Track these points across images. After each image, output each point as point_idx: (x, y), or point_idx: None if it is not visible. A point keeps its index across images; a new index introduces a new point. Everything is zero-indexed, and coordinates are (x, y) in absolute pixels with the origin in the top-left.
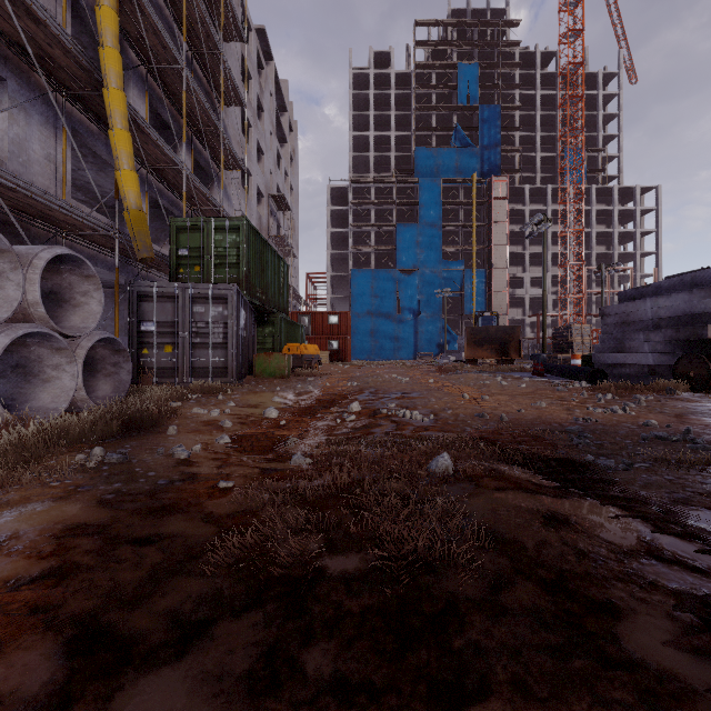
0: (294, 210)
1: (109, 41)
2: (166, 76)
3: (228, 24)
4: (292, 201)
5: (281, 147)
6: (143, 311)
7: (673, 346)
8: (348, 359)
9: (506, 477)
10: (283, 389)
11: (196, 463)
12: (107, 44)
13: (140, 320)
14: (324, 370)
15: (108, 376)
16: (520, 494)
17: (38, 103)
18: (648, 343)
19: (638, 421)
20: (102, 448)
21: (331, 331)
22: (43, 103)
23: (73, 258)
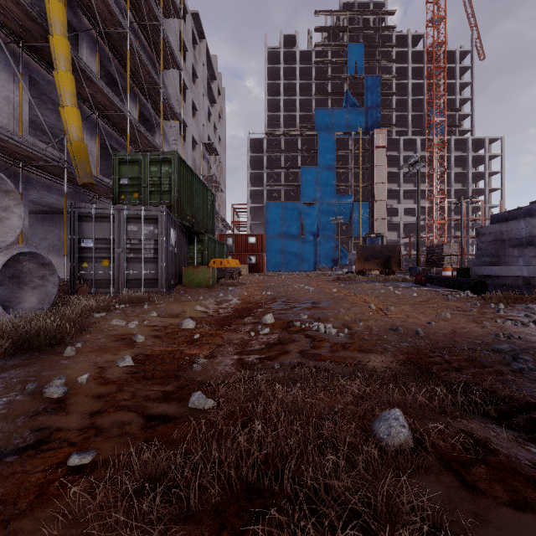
0: (222, 156)
1: None
2: (113, 39)
3: (167, 4)
4: (220, 149)
5: (212, 106)
6: (83, 230)
7: None
8: (263, 271)
9: (505, 461)
10: (206, 298)
11: (66, 408)
12: None
13: (80, 237)
14: (244, 280)
15: (35, 288)
16: None
17: None
18: (522, 258)
19: None
20: None
21: (250, 249)
22: (2, 52)
23: None
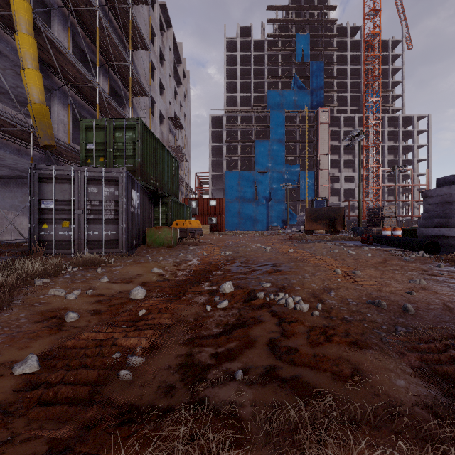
0: (187, 130)
1: None
2: (84, 17)
3: None
4: (185, 124)
5: (178, 87)
6: (43, 191)
7: None
8: (222, 230)
9: None
10: (166, 258)
11: None
12: None
13: (40, 199)
14: (205, 239)
15: None
16: None
17: None
18: None
19: None
20: None
21: (211, 211)
22: None
23: None
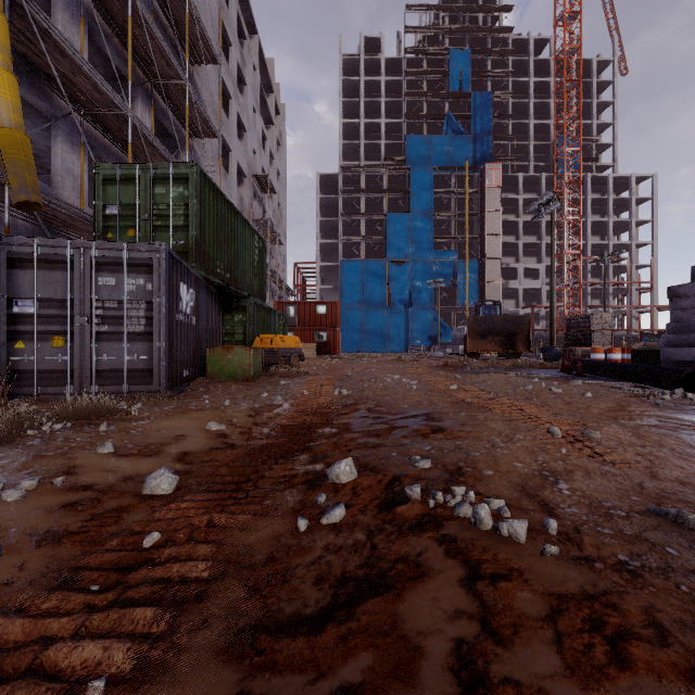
0: (281, 196)
1: None
2: (109, 1)
3: None
4: (279, 187)
5: (267, 129)
6: (17, 283)
7: None
8: (337, 352)
9: None
10: (237, 401)
11: None
12: None
13: (11, 297)
14: (309, 366)
15: None
16: None
17: None
18: None
19: None
20: None
21: (319, 322)
22: None
23: None
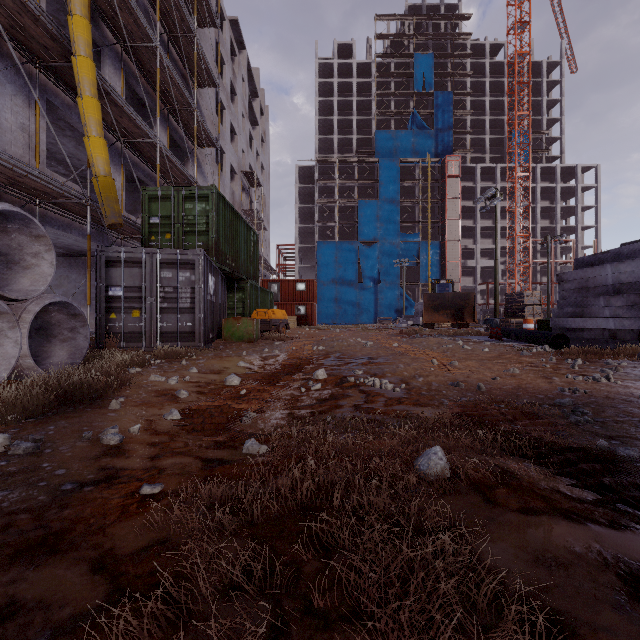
0: (265, 187)
1: (77, 10)
2: (141, 54)
3: (202, 11)
4: (263, 179)
5: (253, 129)
6: (111, 276)
7: (636, 310)
8: (314, 323)
9: (525, 485)
10: (250, 353)
11: (125, 452)
12: (75, 13)
13: (108, 285)
14: (292, 334)
15: (64, 341)
16: (564, 526)
17: (10, 73)
18: (608, 308)
19: (631, 392)
20: (8, 435)
21: (299, 298)
22: (16, 74)
23: (19, 216)
